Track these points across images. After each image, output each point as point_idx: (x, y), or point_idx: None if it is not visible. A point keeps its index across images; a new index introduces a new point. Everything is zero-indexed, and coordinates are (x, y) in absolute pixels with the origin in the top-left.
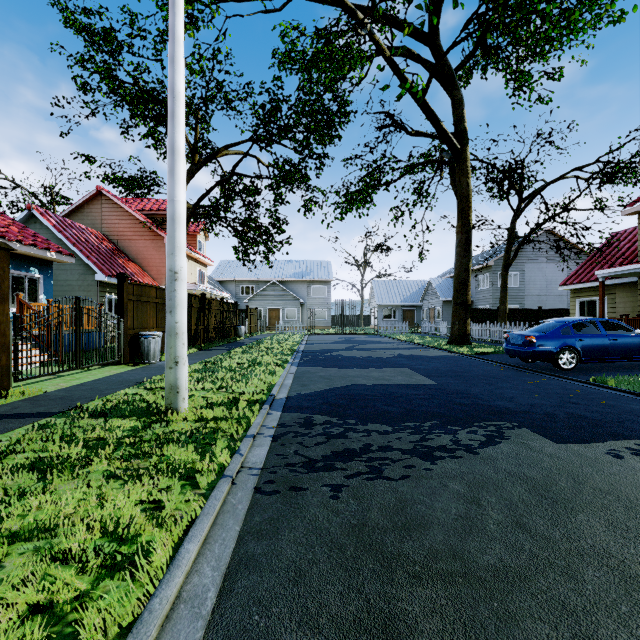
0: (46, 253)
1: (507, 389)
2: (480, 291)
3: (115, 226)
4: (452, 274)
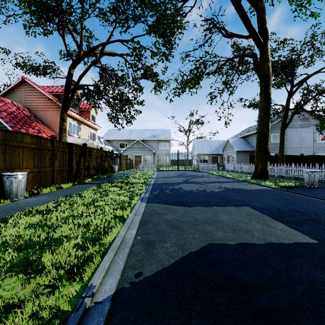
0: None
1: None
2: None
3: (34, 102)
4: (241, 135)
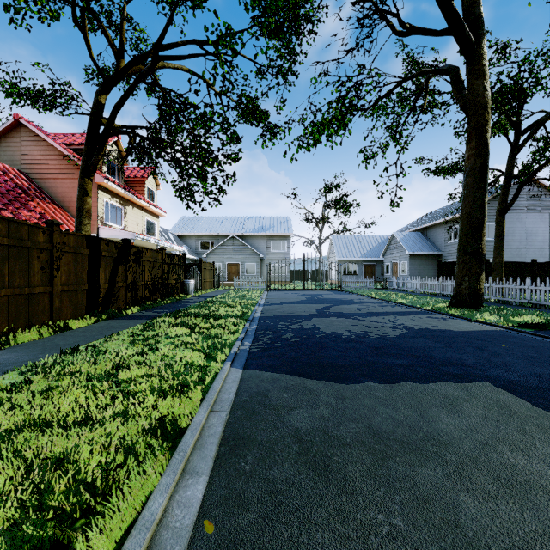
0: None
1: None
2: (451, 244)
3: (37, 163)
4: (416, 227)
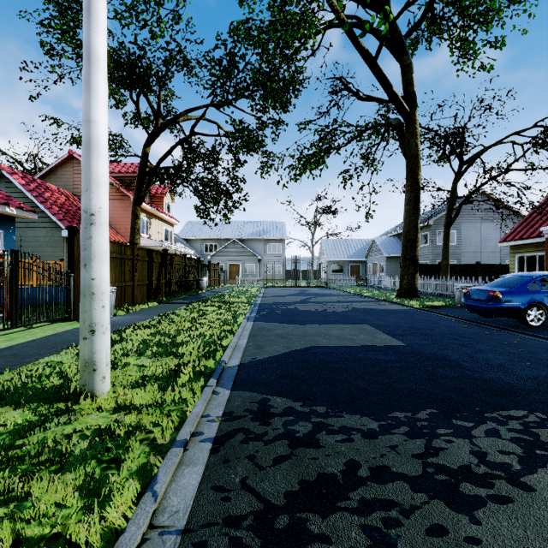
0: (5, 208)
1: (488, 353)
2: (420, 248)
3: None
4: (394, 233)
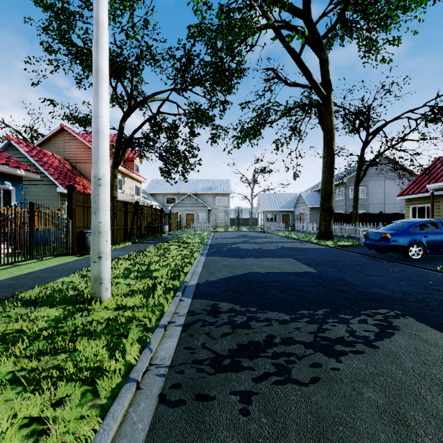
0: (16, 170)
1: (375, 276)
2: (337, 200)
3: (74, 153)
4: (316, 188)
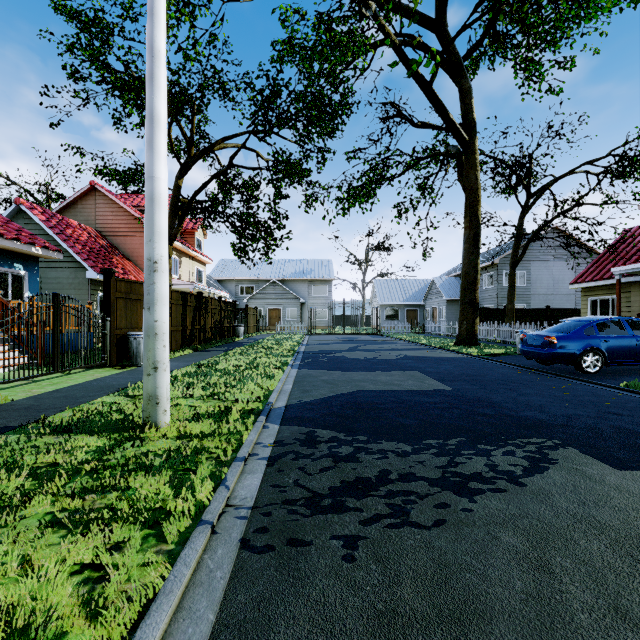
0: (31, 248)
1: (533, 396)
2: (485, 290)
3: (109, 222)
4: (456, 273)
